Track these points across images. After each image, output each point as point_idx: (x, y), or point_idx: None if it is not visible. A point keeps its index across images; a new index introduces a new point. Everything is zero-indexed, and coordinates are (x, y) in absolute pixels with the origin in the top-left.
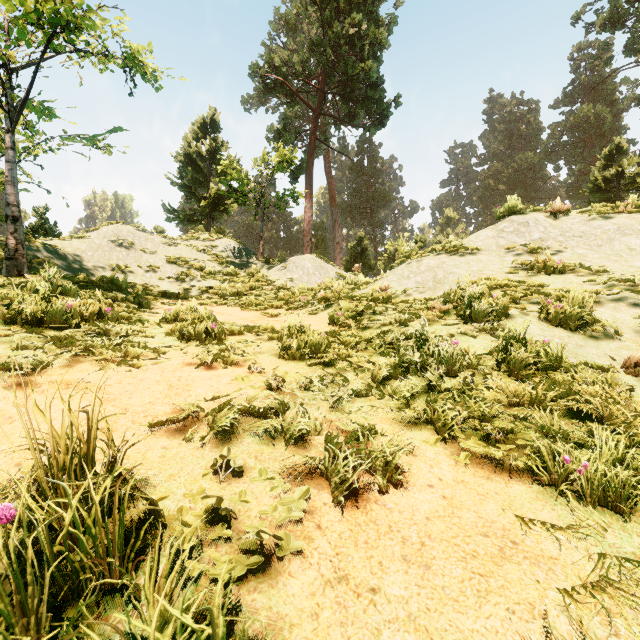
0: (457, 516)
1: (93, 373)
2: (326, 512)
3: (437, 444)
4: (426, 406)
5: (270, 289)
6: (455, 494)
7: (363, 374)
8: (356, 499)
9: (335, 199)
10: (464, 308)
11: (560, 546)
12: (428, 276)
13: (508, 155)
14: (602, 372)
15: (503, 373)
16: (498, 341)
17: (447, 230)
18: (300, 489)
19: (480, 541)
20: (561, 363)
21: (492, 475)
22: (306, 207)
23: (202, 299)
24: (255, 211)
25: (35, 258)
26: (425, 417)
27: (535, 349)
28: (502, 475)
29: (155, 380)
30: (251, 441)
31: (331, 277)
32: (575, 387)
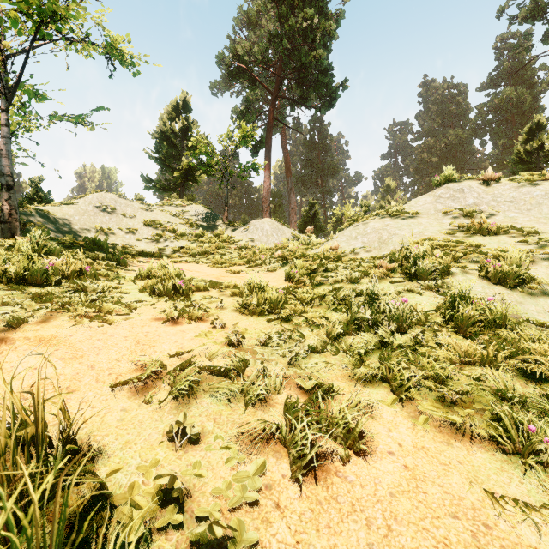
0: (422, 491)
1: (67, 329)
2: (285, 486)
3: (394, 405)
4: (379, 363)
5: (234, 248)
6: (417, 463)
7: (318, 329)
8: (316, 470)
9: (290, 170)
10: (410, 267)
11: (539, 533)
12: (374, 237)
13: (440, 132)
14: (543, 328)
15: (451, 330)
16: (443, 298)
17: (387, 197)
18: (258, 460)
19: (450, 524)
20: (506, 320)
21: (452, 440)
22: (265, 177)
23: (174, 257)
24: (221, 181)
25: (28, 222)
26: (379, 375)
27: (480, 307)
28: (462, 440)
29: (124, 336)
30: (210, 401)
31: (287, 238)
32: (522, 344)
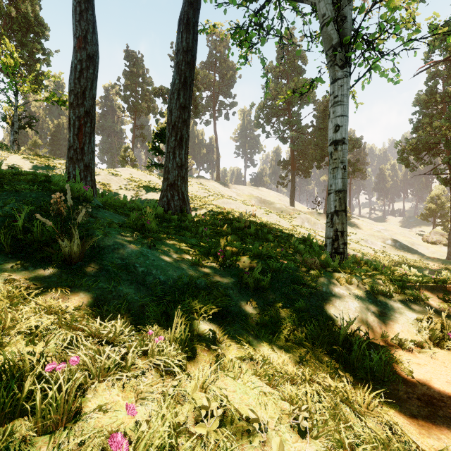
0: None
1: None
2: None
3: None
4: None
5: None
6: None
7: None
8: None
9: None
10: None
11: None
12: None
13: None
14: None
15: None
16: None
17: (36, 150)
18: None
19: None
20: None
21: None
22: None
23: None
24: None
25: None
26: None
27: None
28: None
29: None
30: None
31: None
32: None
